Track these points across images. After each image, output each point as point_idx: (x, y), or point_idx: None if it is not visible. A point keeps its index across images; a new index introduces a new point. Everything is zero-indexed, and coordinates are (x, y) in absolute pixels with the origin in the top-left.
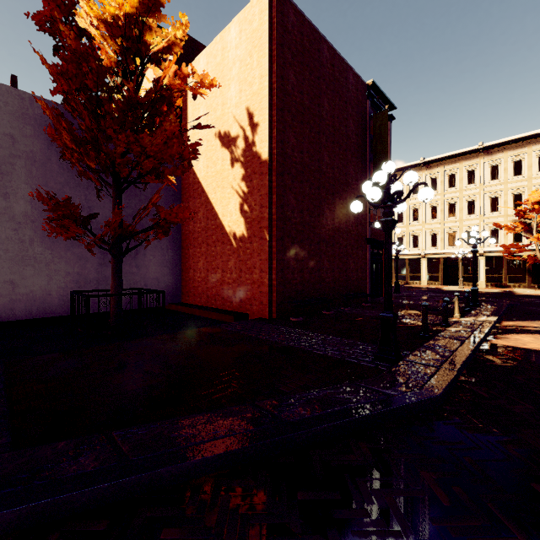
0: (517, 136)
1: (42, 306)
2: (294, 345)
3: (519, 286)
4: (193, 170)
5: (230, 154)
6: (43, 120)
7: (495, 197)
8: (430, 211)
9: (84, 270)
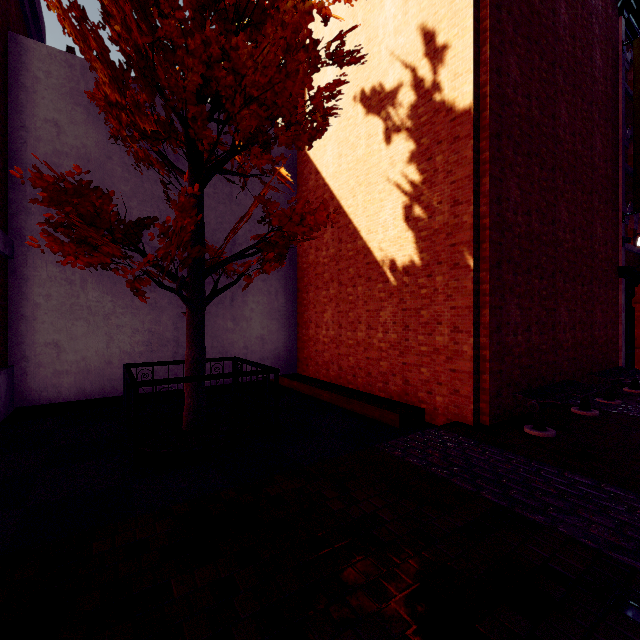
0: None
1: (99, 381)
2: None
3: None
4: (315, 168)
5: (384, 123)
6: None
7: None
8: None
9: (159, 325)
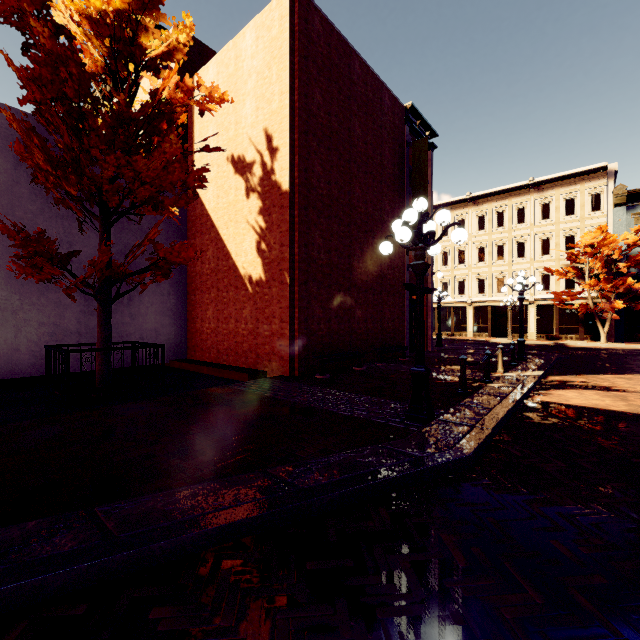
0: (569, 171)
1: (8, 365)
2: (317, 406)
3: (571, 338)
4: (201, 200)
5: (245, 183)
6: (9, 133)
7: (546, 239)
8: (477, 253)
9: (63, 320)
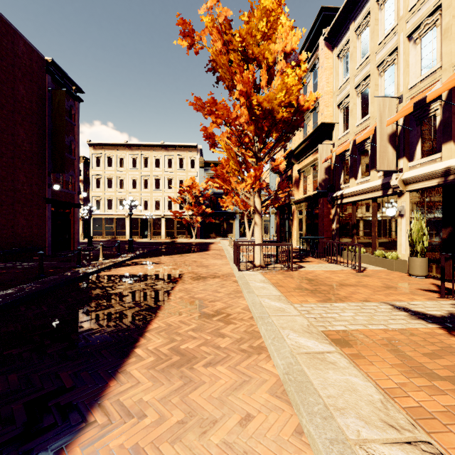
0: (181, 143)
1: None
2: None
3: (182, 237)
4: None
5: None
6: None
7: (171, 180)
8: (132, 182)
9: None
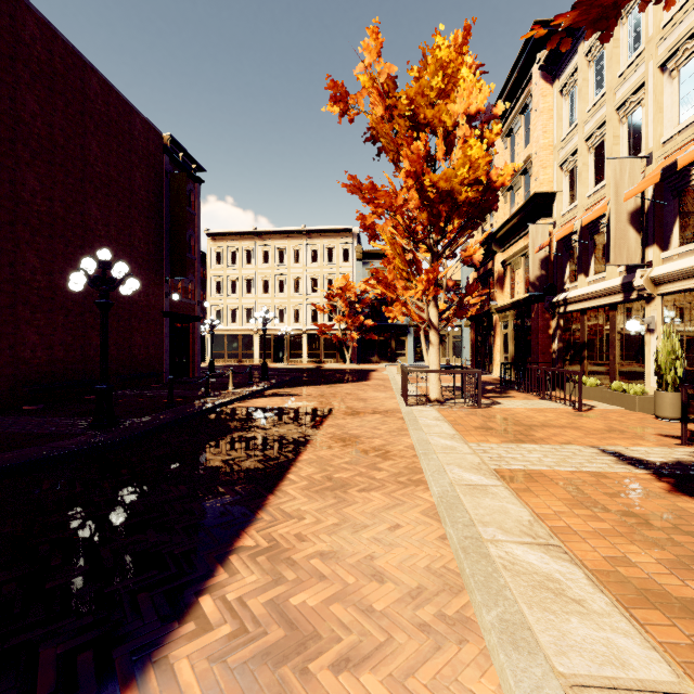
0: (330, 227)
1: None
2: None
3: (331, 361)
4: None
5: None
6: None
7: (315, 279)
8: (263, 285)
9: None
